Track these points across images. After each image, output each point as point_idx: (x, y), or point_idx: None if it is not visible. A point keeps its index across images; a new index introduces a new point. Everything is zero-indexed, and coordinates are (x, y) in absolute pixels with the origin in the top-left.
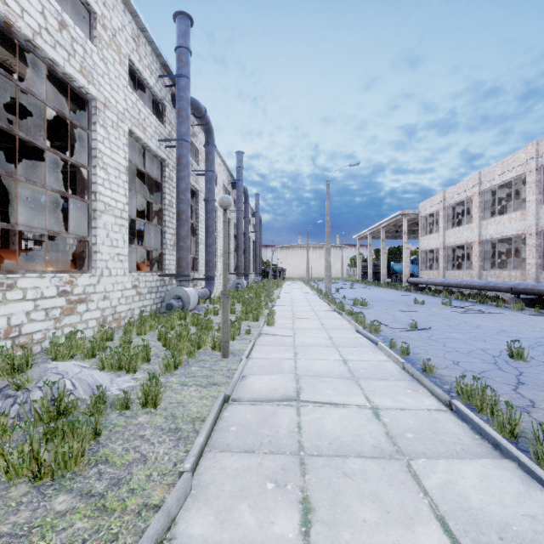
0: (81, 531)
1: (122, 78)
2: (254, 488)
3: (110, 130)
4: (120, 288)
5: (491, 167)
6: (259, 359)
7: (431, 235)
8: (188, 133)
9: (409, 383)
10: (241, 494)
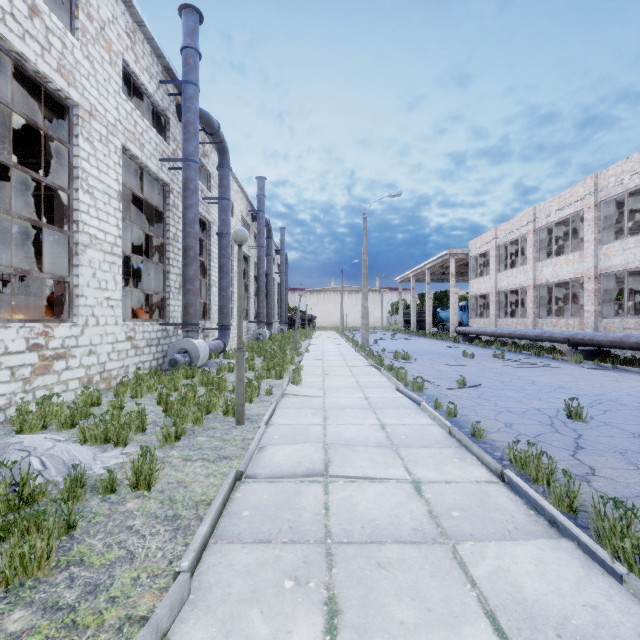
0: None
1: (113, 82)
2: (269, 588)
3: (97, 145)
4: (110, 340)
5: (547, 201)
6: (281, 426)
7: (482, 277)
8: (197, 152)
9: (456, 451)
10: (253, 596)
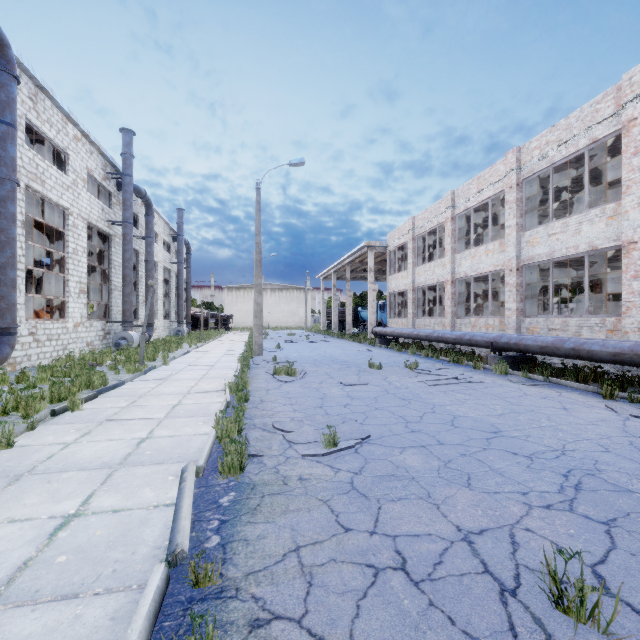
0: None
1: None
2: None
3: None
4: None
5: (466, 184)
6: None
7: (400, 273)
8: None
9: None
10: None
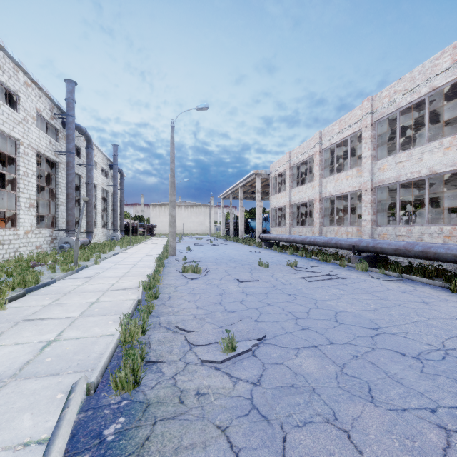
0: None
1: None
2: None
3: None
4: None
5: (330, 125)
6: None
7: (280, 193)
8: None
9: None
10: None
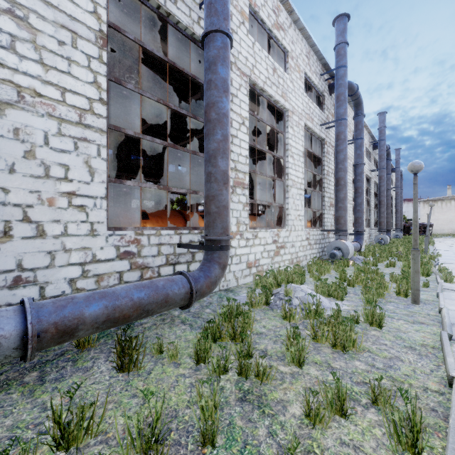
0: (387, 385)
1: (301, 88)
2: None
3: (294, 128)
4: (299, 239)
5: None
6: None
7: None
8: (345, 112)
9: None
10: None
